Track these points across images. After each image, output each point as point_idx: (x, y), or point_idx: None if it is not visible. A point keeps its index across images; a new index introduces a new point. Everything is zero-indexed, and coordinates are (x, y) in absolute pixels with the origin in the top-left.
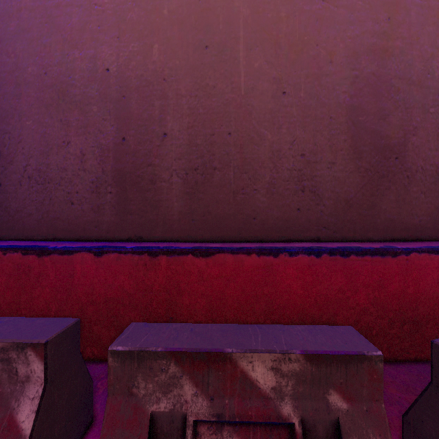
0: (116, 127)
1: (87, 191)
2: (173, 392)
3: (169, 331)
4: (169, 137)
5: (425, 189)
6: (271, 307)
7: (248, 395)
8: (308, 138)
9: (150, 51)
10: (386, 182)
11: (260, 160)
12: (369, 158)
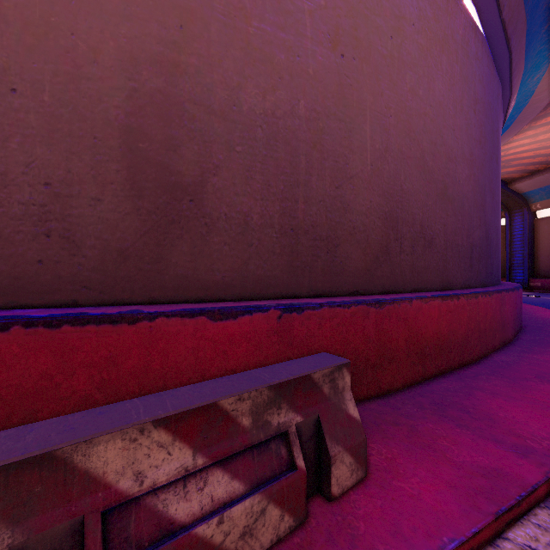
0: None
1: None
2: None
3: None
4: None
5: (230, 240)
6: None
7: None
8: (57, 162)
9: None
10: (178, 230)
11: None
12: (154, 197)
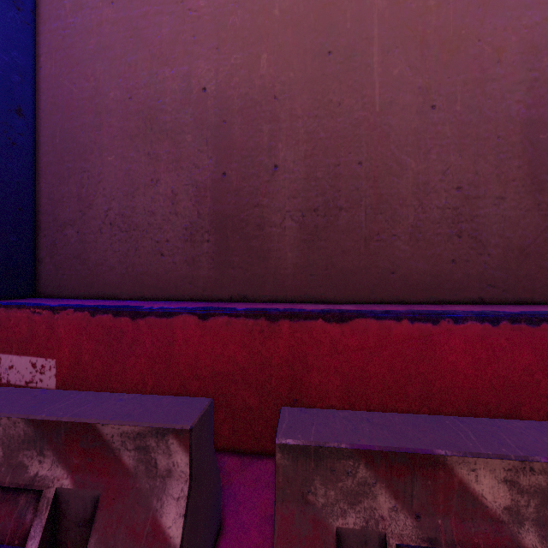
0: (215, 159)
1: (179, 240)
2: (362, 504)
3: (340, 421)
4: (281, 170)
5: None
6: (429, 391)
7: (470, 515)
8: (466, 166)
9: (257, 62)
10: None
11: (401, 196)
12: None
